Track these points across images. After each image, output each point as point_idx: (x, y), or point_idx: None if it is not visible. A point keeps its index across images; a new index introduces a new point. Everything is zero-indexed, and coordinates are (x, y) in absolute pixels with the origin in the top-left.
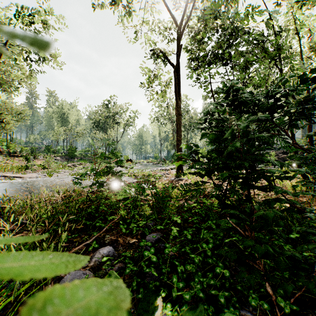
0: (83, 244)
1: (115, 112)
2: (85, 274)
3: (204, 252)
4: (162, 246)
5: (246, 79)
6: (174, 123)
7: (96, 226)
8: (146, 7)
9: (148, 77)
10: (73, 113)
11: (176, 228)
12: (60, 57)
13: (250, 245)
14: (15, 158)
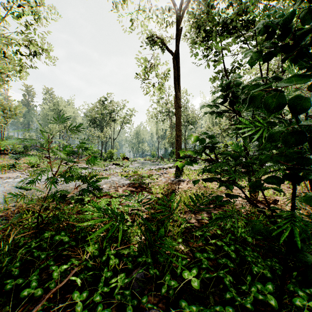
0: None
1: (111, 109)
2: None
3: None
4: None
5: None
6: (171, 120)
7: (42, 276)
8: None
9: (145, 67)
10: (69, 110)
11: (191, 306)
12: (50, 47)
13: None
14: (6, 156)
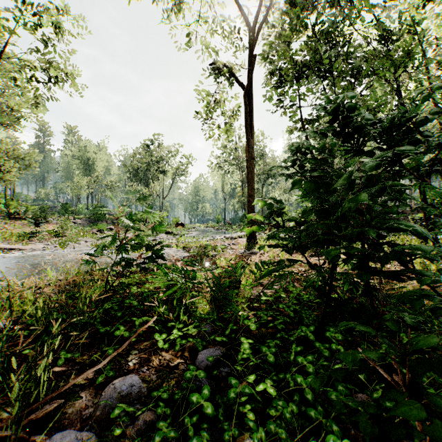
0: (86, 372)
1: (160, 156)
2: (80, 440)
3: (298, 388)
4: (224, 372)
5: (356, 99)
6: (243, 171)
7: None
8: (203, 4)
9: (207, 104)
10: (101, 158)
11: (248, 340)
12: (80, 76)
13: (415, 417)
14: (17, 221)
